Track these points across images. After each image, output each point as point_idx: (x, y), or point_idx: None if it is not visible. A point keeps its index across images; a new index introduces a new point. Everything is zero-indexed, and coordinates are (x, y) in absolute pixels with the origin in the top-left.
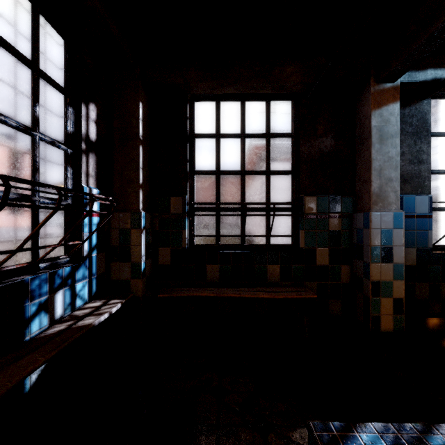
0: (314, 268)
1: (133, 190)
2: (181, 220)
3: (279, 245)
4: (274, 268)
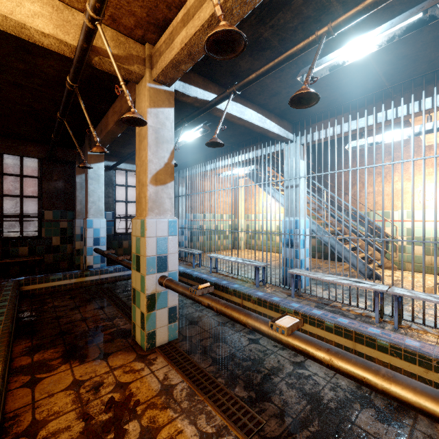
0: (51, 247)
1: None
2: None
3: (29, 236)
4: (24, 249)
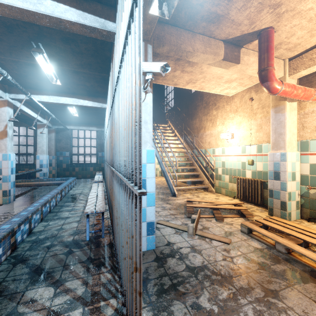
0: None
1: None
2: None
3: (30, 164)
4: (27, 169)
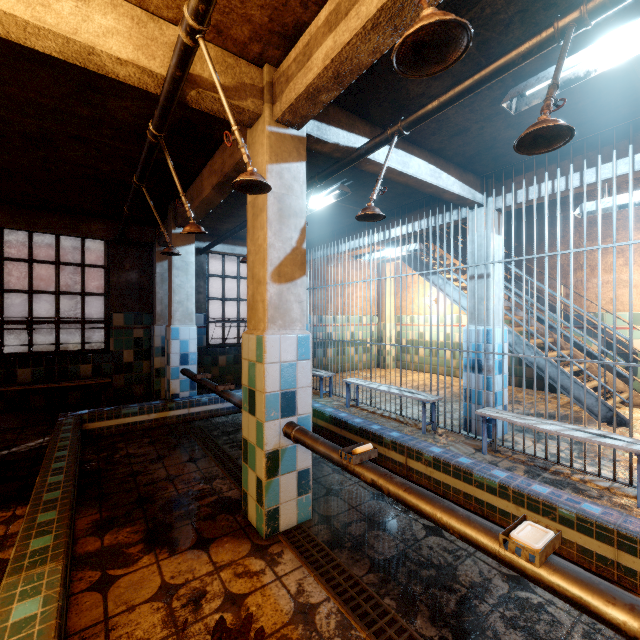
0: (122, 364)
1: None
2: None
3: (93, 350)
4: (87, 367)
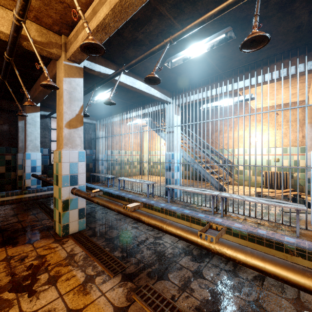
0: None
1: None
2: None
3: None
4: None
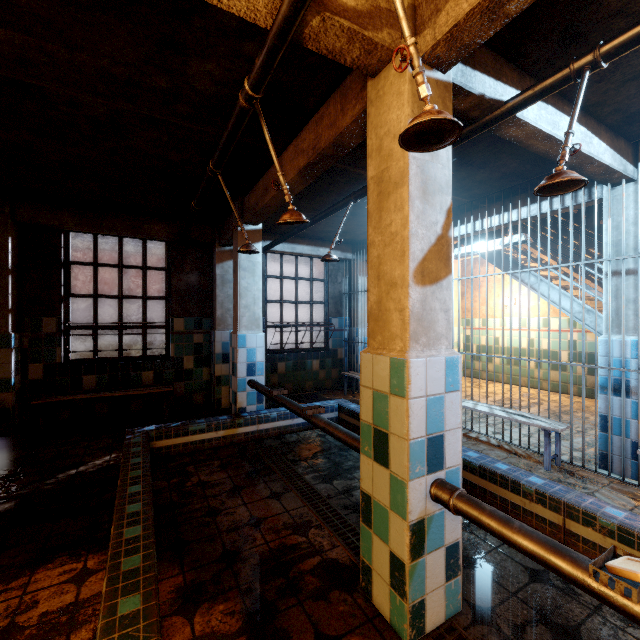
0: (182, 371)
1: (2, 314)
2: (56, 338)
3: (154, 356)
4: (148, 374)
